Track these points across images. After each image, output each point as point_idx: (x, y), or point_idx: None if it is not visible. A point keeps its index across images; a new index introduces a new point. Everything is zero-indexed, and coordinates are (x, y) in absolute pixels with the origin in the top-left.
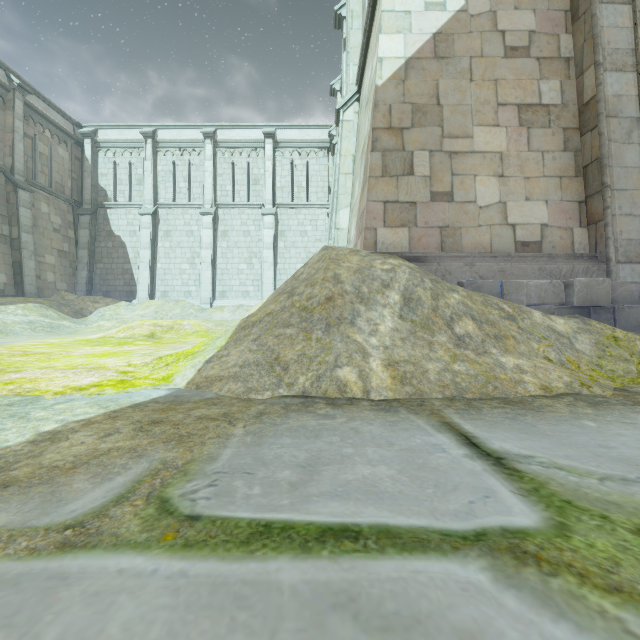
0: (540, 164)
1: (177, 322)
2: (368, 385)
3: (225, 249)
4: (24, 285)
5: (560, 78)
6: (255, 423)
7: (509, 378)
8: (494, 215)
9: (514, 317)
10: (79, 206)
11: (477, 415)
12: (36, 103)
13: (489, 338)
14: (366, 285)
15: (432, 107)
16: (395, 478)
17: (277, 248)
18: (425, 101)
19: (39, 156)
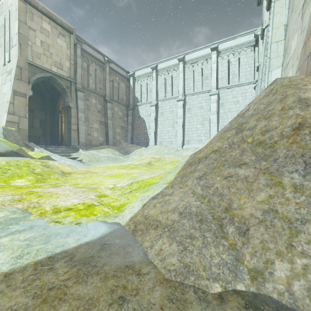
0: None
1: (162, 156)
2: None
3: (189, 118)
4: (109, 141)
5: None
6: None
7: None
8: None
9: None
10: (128, 107)
11: None
12: (113, 67)
13: None
14: None
15: None
16: None
17: (219, 113)
18: None
19: (114, 88)
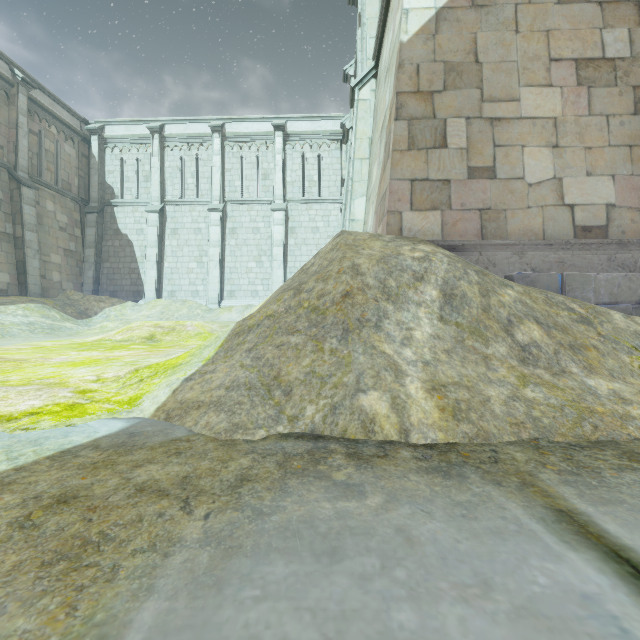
0: (604, 131)
1: (180, 323)
2: (406, 420)
3: (233, 247)
4: (28, 285)
5: (628, 26)
6: (226, 508)
7: (610, 409)
8: (547, 194)
9: (589, 320)
10: (86, 204)
11: (604, 489)
12: (41, 98)
13: (563, 348)
14: (393, 279)
15: (469, 65)
16: None
17: (287, 245)
18: (460, 58)
19: (45, 153)
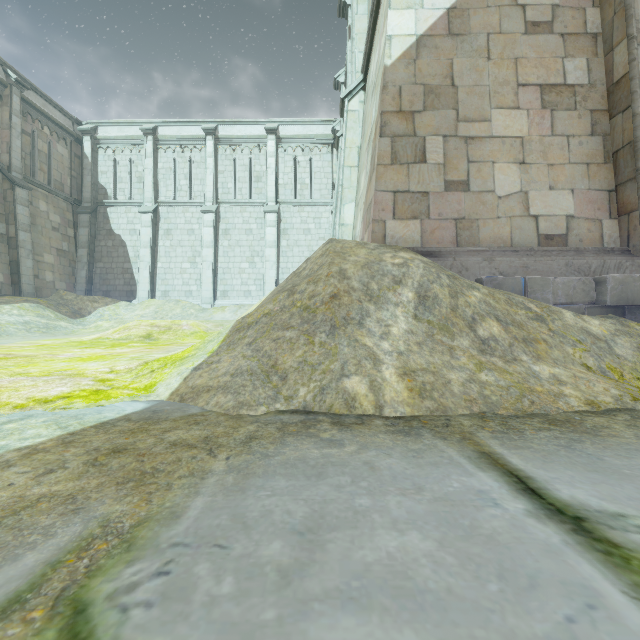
0: (565, 150)
1: (175, 322)
2: (381, 398)
3: (227, 248)
4: (21, 284)
5: (587, 56)
6: (241, 453)
7: (546, 390)
8: (514, 206)
9: (543, 318)
10: (79, 204)
11: (521, 441)
12: (34, 99)
13: (517, 342)
14: (375, 282)
15: (446, 88)
16: (436, 558)
17: (280, 247)
18: (438, 82)
19: (37, 153)
